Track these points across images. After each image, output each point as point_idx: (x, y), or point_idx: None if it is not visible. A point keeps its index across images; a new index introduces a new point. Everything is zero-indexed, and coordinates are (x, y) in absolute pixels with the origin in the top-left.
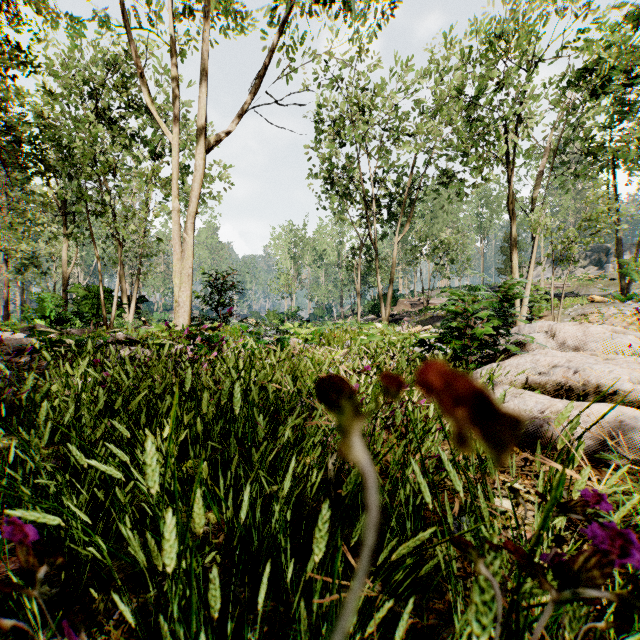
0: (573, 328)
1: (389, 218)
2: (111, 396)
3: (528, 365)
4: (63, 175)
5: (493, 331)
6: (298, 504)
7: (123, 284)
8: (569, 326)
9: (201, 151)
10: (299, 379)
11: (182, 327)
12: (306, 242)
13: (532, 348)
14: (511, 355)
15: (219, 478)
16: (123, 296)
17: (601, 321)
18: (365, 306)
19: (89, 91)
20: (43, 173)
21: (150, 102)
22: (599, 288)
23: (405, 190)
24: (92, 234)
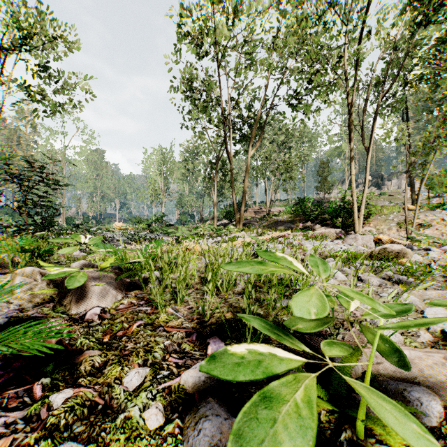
0: None
1: (241, 138)
2: None
3: None
4: None
5: None
6: None
7: None
8: None
9: None
10: None
11: None
12: (173, 161)
13: None
14: None
15: None
16: None
17: (425, 226)
18: (220, 213)
19: None
20: None
21: None
22: (388, 201)
23: (254, 115)
24: None
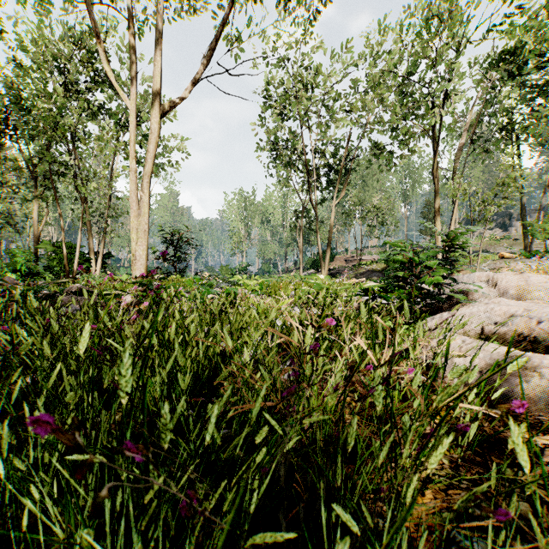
0: (513, 277)
1: (327, 185)
2: (1, 357)
3: (481, 314)
4: (27, 137)
5: (442, 280)
6: (232, 522)
7: (90, 241)
8: (510, 275)
9: (156, 115)
10: (242, 332)
11: (135, 278)
12: (255, 206)
13: (474, 297)
14: (454, 304)
15: (133, 466)
16: (90, 252)
17: None
18: (306, 262)
19: (57, 66)
20: (3, 132)
21: (109, 70)
22: (505, 247)
23: (341, 161)
24: (55, 193)
